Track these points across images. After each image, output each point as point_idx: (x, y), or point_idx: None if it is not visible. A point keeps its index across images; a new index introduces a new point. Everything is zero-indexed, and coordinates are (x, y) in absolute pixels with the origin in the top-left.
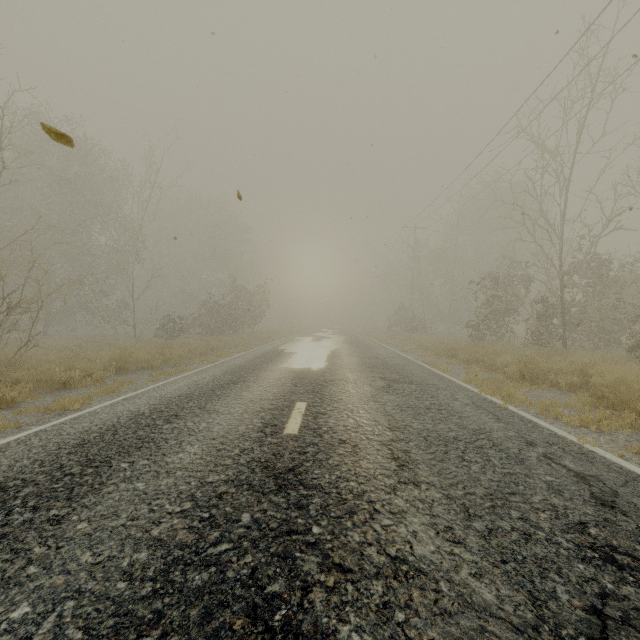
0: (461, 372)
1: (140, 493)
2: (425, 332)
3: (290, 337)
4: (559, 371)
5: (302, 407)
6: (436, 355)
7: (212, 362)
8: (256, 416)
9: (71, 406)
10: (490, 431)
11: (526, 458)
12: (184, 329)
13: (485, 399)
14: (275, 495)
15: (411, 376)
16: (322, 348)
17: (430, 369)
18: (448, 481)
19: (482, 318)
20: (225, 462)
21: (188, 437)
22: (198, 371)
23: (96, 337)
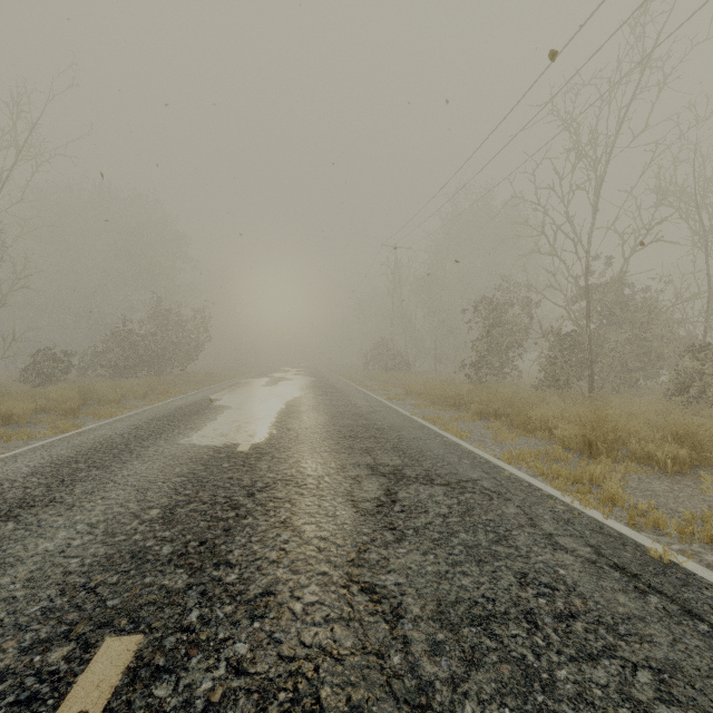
0: (484, 435)
1: None
2: (408, 371)
3: (238, 379)
4: (631, 433)
5: (95, 697)
6: (433, 404)
7: (65, 431)
8: None
9: None
10: None
11: None
12: (70, 369)
13: (602, 528)
14: None
15: (421, 457)
16: (275, 397)
17: (442, 435)
18: None
19: (482, 354)
20: None
21: None
22: None
23: None
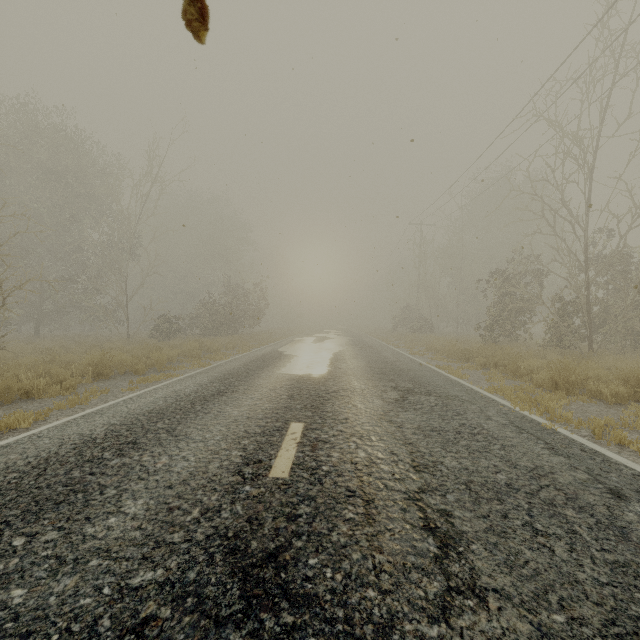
0: (480, 378)
1: (6, 617)
2: (432, 332)
3: (291, 338)
4: (597, 379)
5: (297, 431)
6: (448, 358)
7: (203, 366)
8: (236, 445)
9: (17, 425)
10: (552, 471)
11: (627, 526)
12: (180, 329)
13: (523, 417)
14: (237, 627)
15: (427, 385)
16: (324, 350)
17: (446, 375)
18: (529, 586)
19: (495, 318)
20: (172, 537)
21: (135, 483)
22: (184, 377)
23: (88, 338)
